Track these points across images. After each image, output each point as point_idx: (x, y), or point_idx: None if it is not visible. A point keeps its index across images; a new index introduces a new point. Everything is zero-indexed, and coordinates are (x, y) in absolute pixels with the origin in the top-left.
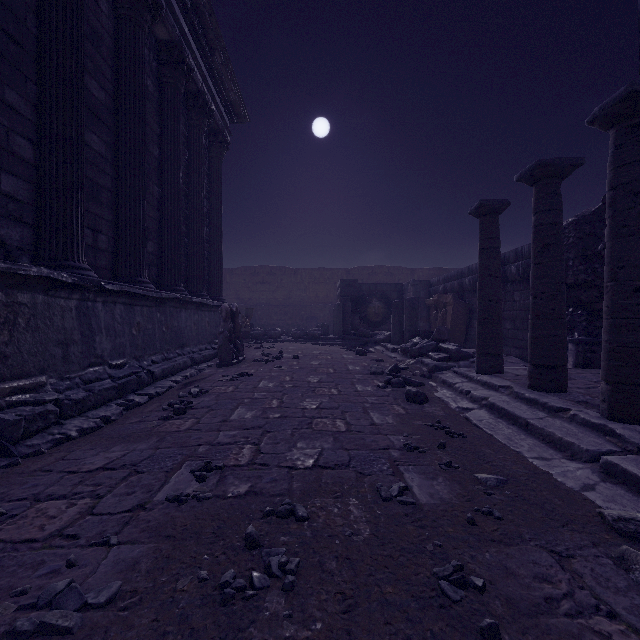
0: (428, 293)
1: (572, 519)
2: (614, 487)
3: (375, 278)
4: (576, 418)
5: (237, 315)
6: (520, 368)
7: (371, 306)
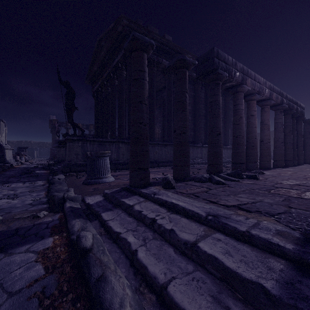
0: None
1: None
2: None
3: None
4: None
5: None
6: None
7: None
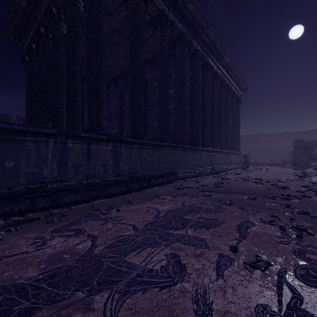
0: None
1: None
2: None
3: None
4: None
5: (246, 156)
6: None
7: (314, 151)
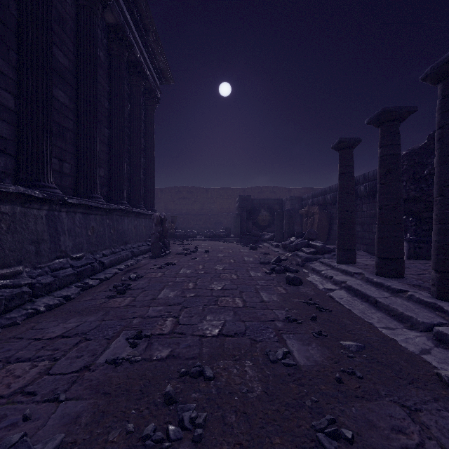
0: (301, 205)
1: (416, 378)
2: (445, 351)
3: (263, 195)
4: (413, 297)
5: (165, 221)
6: (368, 259)
7: (260, 215)
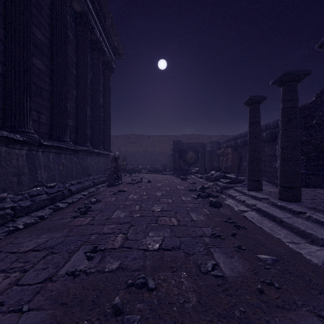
0: (218, 148)
1: None
2: None
3: (190, 140)
4: (311, 218)
5: (118, 159)
6: (270, 187)
7: (188, 154)
